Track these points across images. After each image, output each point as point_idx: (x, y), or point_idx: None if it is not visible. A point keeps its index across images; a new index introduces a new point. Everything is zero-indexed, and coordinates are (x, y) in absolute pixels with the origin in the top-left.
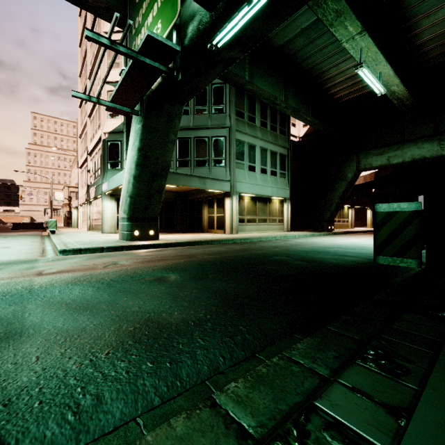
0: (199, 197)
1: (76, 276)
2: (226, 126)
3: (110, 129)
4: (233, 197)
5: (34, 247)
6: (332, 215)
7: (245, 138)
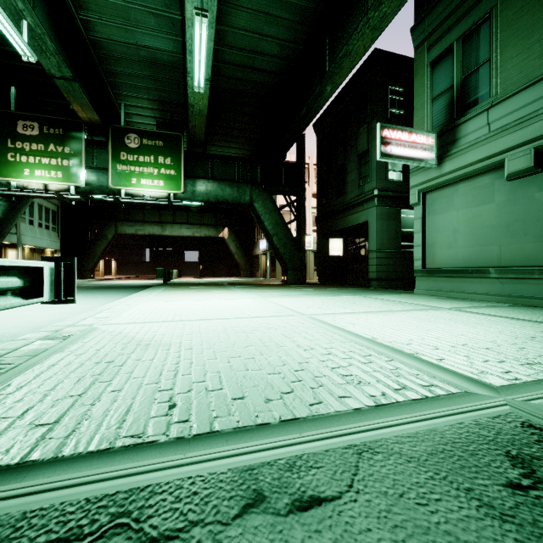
0: None
1: None
2: None
3: None
4: (19, 248)
5: None
6: (95, 265)
7: None
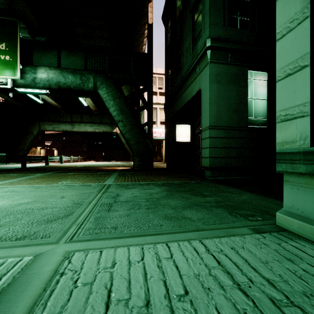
0: None
1: None
2: None
3: None
4: None
5: None
6: (25, 152)
7: None
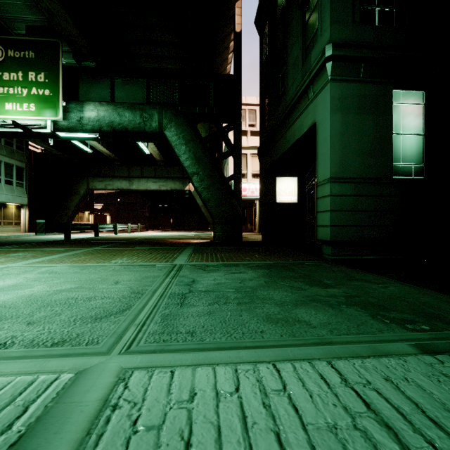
0: None
1: None
2: None
3: None
4: None
5: None
6: (70, 219)
7: None
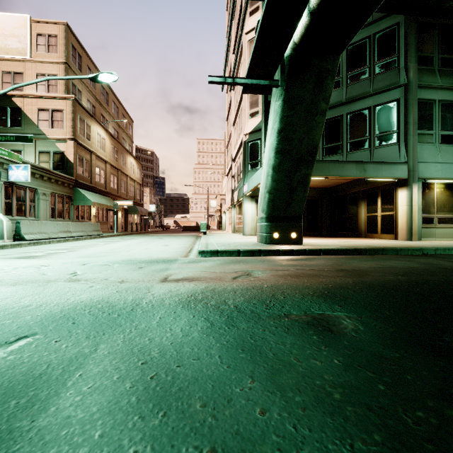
0: (353, 192)
1: (195, 289)
2: (399, 85)
3: (250, 130)
4: (413, 185)
5: (184, 246)
6: None
7: (433, 95)
